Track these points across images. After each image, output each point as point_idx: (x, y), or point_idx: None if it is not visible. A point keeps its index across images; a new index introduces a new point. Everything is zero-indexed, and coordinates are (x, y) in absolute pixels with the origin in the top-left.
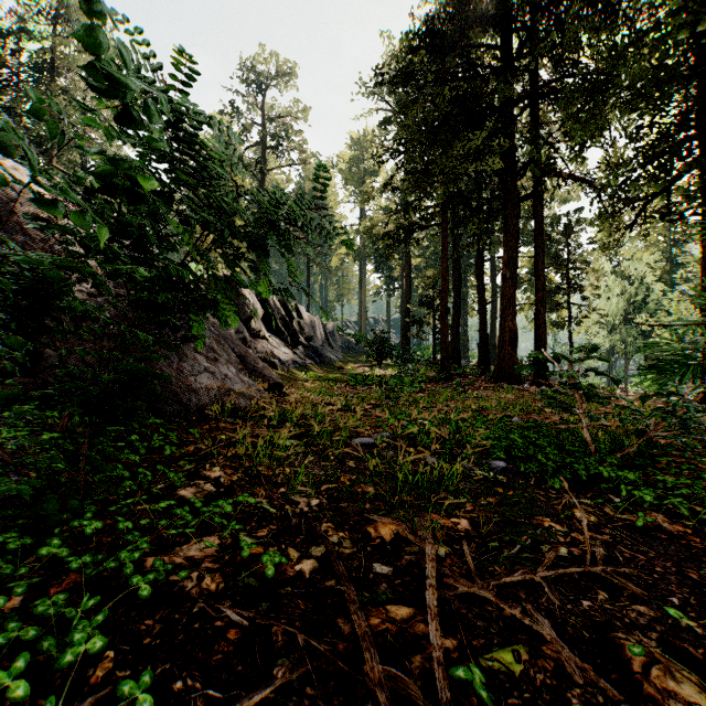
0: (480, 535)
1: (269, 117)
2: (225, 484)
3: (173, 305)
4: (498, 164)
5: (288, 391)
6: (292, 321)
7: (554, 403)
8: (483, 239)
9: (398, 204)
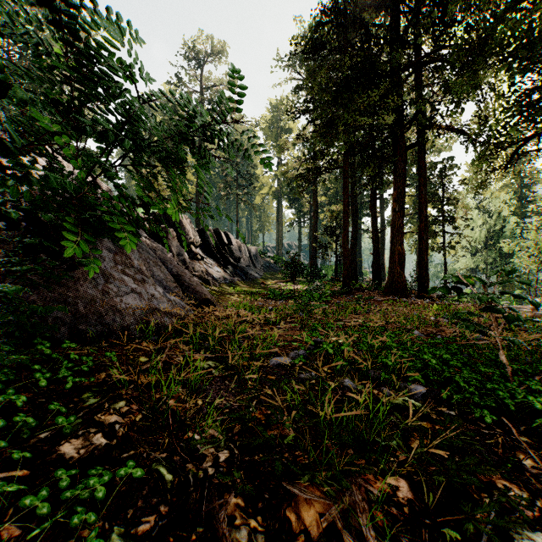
0: (427, 509)
1: (206, 86)
2: (119, 434)
3: (52, 222)
4: (390, 118)
5: (210, 310)
6: (224, 246)
7: (471, 326)
8: (376, 180)
9: (309, 151)
